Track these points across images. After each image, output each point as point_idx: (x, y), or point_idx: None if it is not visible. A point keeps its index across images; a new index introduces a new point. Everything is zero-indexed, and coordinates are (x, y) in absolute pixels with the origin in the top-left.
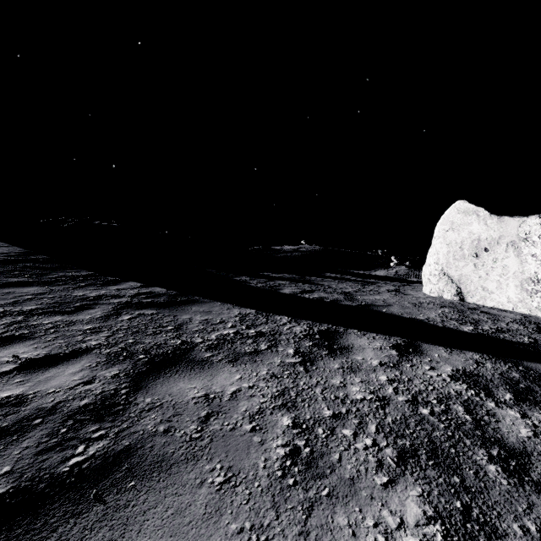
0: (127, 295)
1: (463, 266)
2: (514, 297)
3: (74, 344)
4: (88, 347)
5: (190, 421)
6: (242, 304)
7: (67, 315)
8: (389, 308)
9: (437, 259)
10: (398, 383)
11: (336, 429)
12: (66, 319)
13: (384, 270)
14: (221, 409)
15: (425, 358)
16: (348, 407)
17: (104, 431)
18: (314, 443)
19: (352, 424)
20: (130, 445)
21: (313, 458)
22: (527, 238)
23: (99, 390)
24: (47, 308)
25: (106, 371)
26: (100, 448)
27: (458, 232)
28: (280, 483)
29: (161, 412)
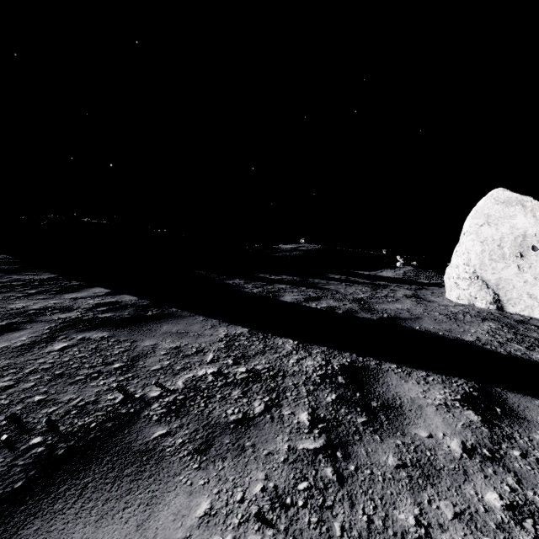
0: (82, 307)
1: (503, 268)
2: None
3: None
4: None
5: None
6: (231, 319)
7: None
8: (421, 323)
9: (467, 259)
10: (532, 519)
11: None
12: None
13: (390, 270)
14: None
15: (533, 432)
16: None
17: None
18: None
19: None
20: None
21: None
22: None
23: None
24: None
25: None
26: None
27: (496, 227)
28: None
29: None
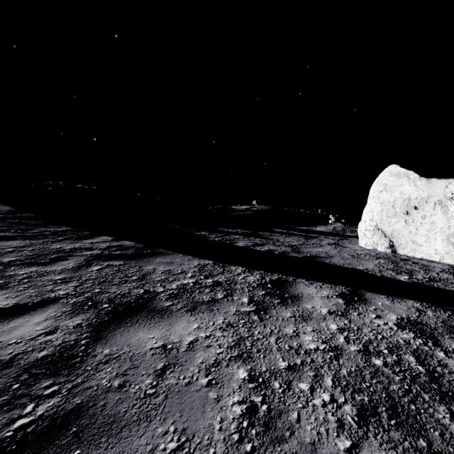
0: (99, 248)
1: (395, 222)
2: (441, 249)
3: (44, 294)
4: (56, 296)
5: (146, 374)
6: (201, 256)
7: (42, 266)
8: (331, 260)
9: (372, 216)
10: (348, 332)
11: (293, 383)
12: (40, 270)
13: (323, 226)
14: (178, 361)
15: (370, 307)
16: (303, 357)
17: (57, 387)
18: (271, 399)
19: (307, 377)
20: (82, 404)
21: (270, 418)
22: (453, 198)
23: (59, 341)
24: (25, 260)
25: (69, 321)
26: (49, 407)
27: (391, 193)
28: (236, 449)
29: (118, 364)
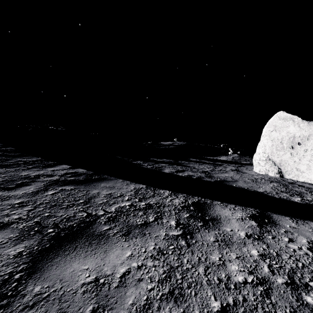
0: (58, 174)
1: (283, 154)
2: None
3: None
4: (9, 221)
5: None
6: (136, 181)
7: (7, 191)
8: (237, 183)
9: (264, 149)
10: (269, 259)
11: None
12: (4, 195)
13: (225, 156)
14: (108, 302)
15: (280, 229)
16: (234, 294)
17: None
18: None
19: None
20: None
21: None
22: None
23: None
24: None
25: (12, 248)
26: None
27: (279, 132)
28: None
29: (45, 308)
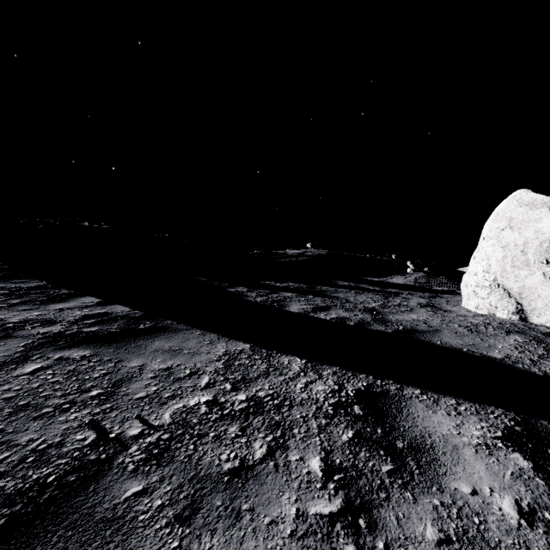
0: (67, 319)
1: (527, 276)
2: None
3: None
4: None
5: None
6: (232, 333)
7: None
8: (440, 337)
9: (487, 266)
10: None
11: None
12: None
13: (401, 276)
14: None
15: None
16: None
17: None
18: None
19: None
20: None
21: None
22: None
23: None
24: None
25: None
26: None
27: (519, 231)
28: None
29: None
